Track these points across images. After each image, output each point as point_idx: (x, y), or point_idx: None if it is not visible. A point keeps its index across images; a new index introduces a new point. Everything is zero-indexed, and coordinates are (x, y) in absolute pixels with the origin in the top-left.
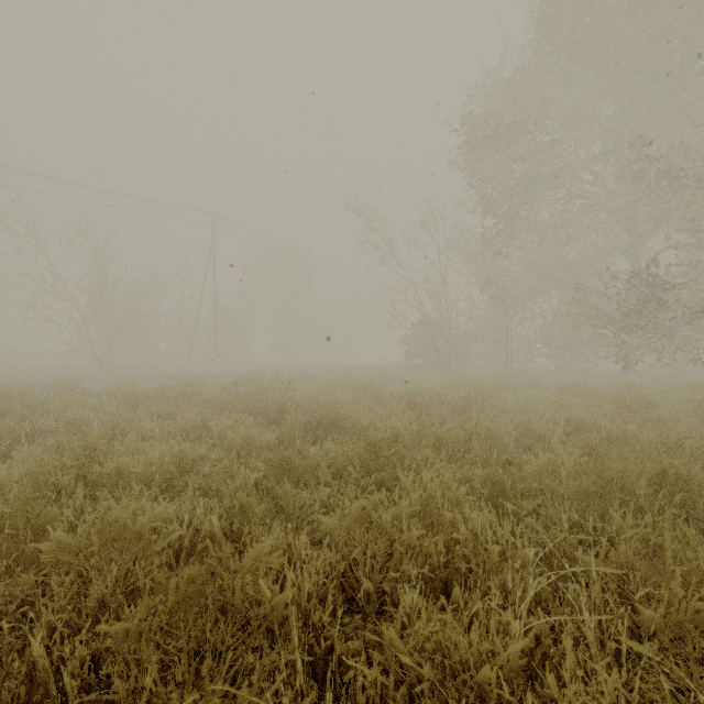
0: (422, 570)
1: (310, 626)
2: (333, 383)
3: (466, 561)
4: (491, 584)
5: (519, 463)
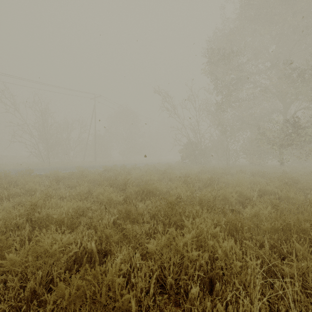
0: (199, 272)
1: (142, 307)
2: (149, 171)
3: (220, 266)
4: (235, 281)
5: (239, 211)
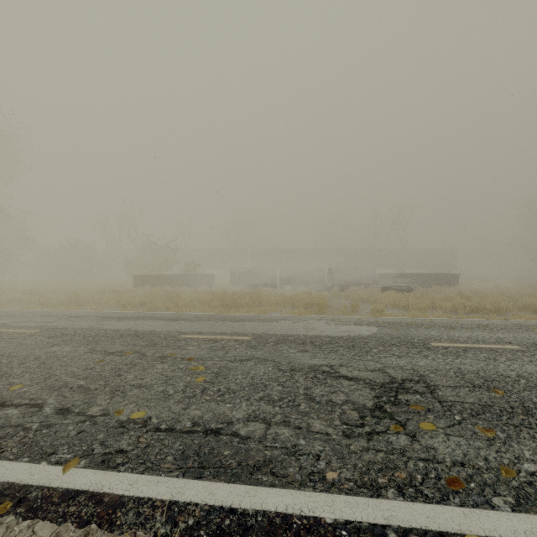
0: None
1: None
2: None
3: None
4: None
5: None
